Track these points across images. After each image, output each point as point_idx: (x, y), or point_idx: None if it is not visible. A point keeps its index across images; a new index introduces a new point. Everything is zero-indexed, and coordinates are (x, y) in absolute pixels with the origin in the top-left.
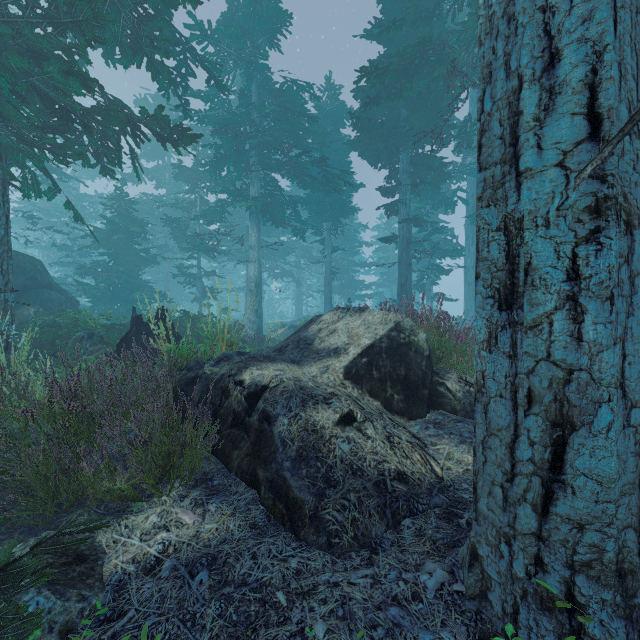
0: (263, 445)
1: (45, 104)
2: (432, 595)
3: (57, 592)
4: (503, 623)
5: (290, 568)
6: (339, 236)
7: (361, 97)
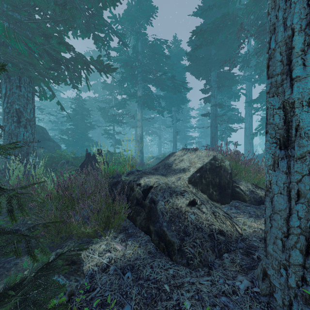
0: (152, 214)
1: (50, 58)
2: (243, 292)
3: (66, 277)
4: (283, 309)
5: (169, 274)
6: (180, 114)
7: (191, 45)
